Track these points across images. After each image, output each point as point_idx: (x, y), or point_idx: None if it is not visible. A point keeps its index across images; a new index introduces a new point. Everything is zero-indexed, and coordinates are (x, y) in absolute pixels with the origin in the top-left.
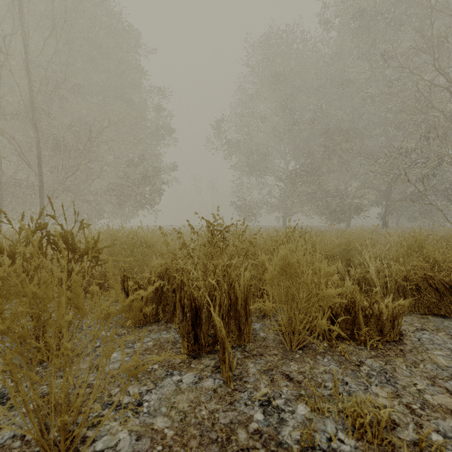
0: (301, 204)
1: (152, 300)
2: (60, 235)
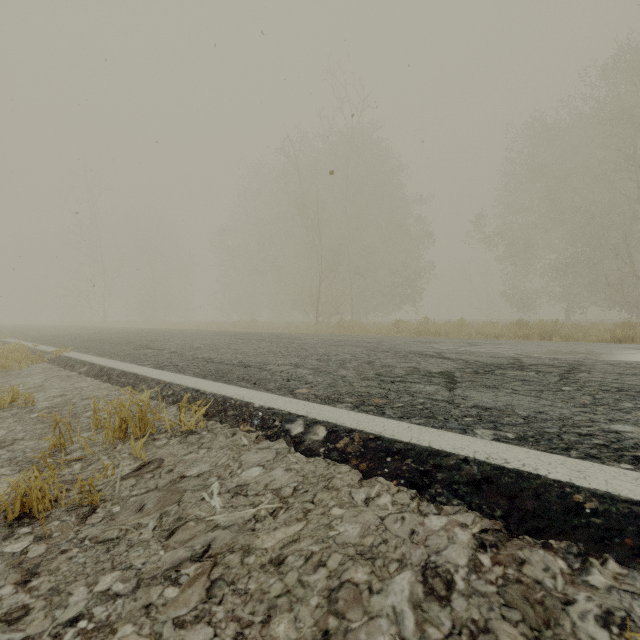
0: (592, 293)
1: (414, 333)
2: (401, 320)
